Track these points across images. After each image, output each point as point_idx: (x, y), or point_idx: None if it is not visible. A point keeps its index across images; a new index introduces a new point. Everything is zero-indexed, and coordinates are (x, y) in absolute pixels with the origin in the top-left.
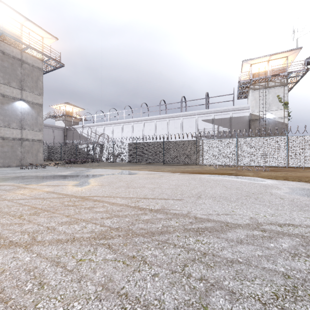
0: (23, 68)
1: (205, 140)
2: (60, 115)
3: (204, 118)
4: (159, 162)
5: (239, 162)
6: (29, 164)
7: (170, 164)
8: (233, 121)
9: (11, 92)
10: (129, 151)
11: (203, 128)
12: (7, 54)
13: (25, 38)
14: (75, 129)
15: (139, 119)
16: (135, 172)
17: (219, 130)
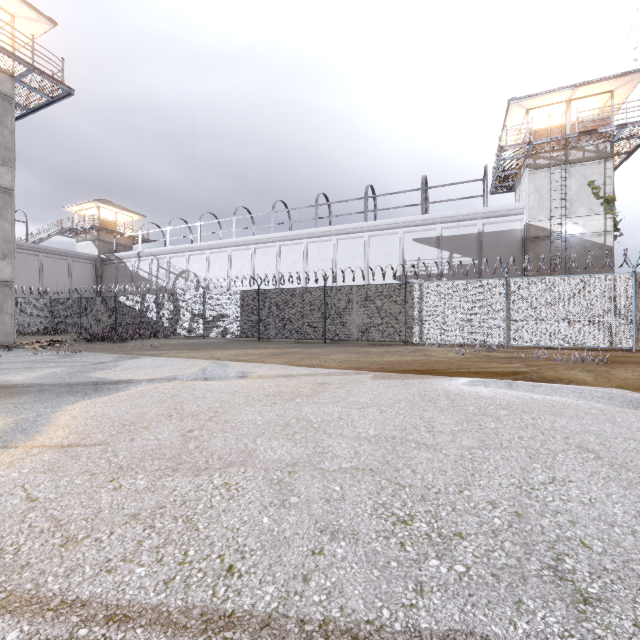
0: None
1: (427, 283)
2: (86, 227)
3: (418, 236)
4: (315, 339)
5: (512, 339)
6: None
7: (342, 343)
8: (486, 241)
9: None
10: (242, 310)
11: (417, 258)
12: None
13: None
14: (122, 260)
15: (269, 237)
16: (246, 368)
17: (454, 262)
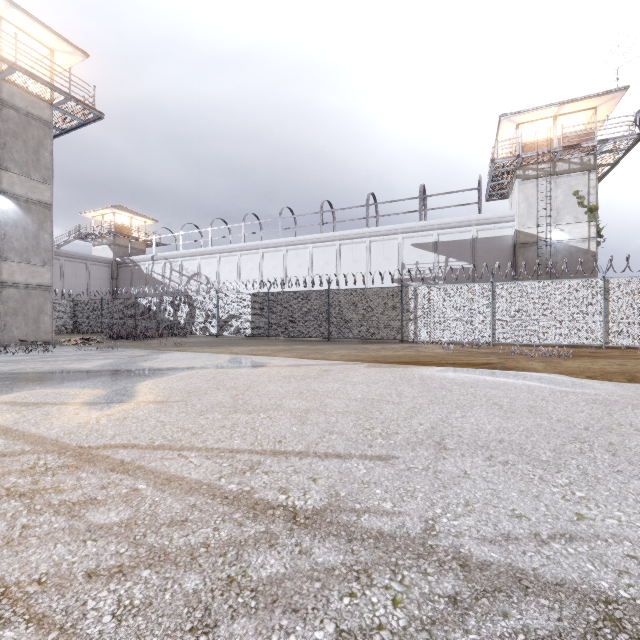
0: (3, 117)
1: (421, 287)
2: (103, 232)
3: (416, 241)
4: (319, 337)
5: (497, 337)
6: (18, 342)
7: (344, 341)
8: (480, 247)
9: None
10: (253, 311)
11: (415, 262)
12: None
13: (12, 52)
14: (137, 263)
15: (276, 242)
16: (263, 360)
17: (449, 265)
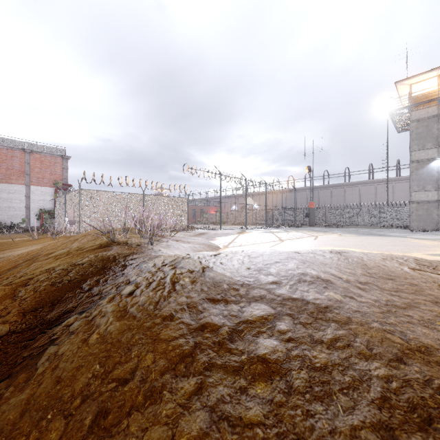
0: (439, 122)
1: None
2: None
3: None
4: None
5: None
6: None
7: None
8: None
9: (426, 155)
10: None
11: None
12: (421, 119)
13: None
14: None
15: None
16: None
17: None
